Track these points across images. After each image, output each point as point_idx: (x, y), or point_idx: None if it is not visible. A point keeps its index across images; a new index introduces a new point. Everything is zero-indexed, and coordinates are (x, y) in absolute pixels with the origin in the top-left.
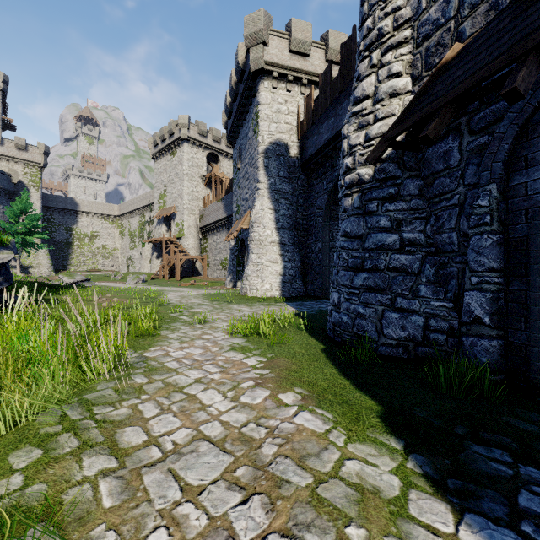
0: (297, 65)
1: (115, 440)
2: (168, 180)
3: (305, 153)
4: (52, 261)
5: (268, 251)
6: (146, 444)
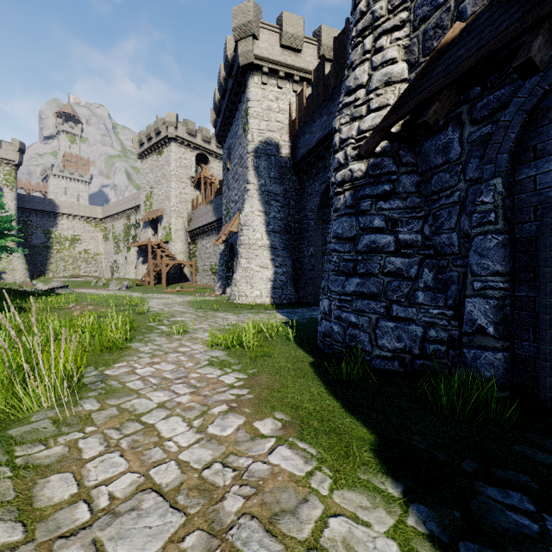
0: (288, 61)
1: (31, 495)
2: (154, 181)
3: (297, 154)
4: (29, 266)
5: (258, 255)
6: (73, 499)
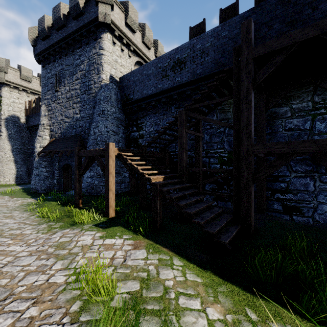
0: (24, 84)
1: None
2: None
3: (29, 123)
4: None
5: (8, 164)
6: None
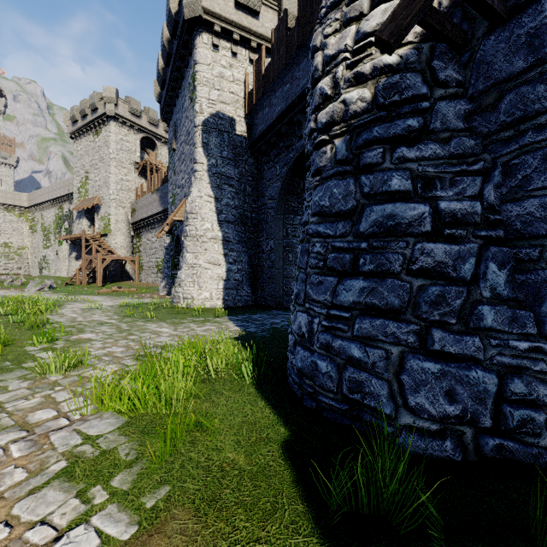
0: (244, 22)
1: None
2: (90, 164)
3: (255, 131)
4: None
5: (208, 249)
6: None
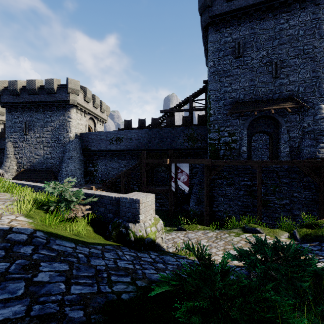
0: None
1: None
2: None
3: None
4: None
5: None
6: None
